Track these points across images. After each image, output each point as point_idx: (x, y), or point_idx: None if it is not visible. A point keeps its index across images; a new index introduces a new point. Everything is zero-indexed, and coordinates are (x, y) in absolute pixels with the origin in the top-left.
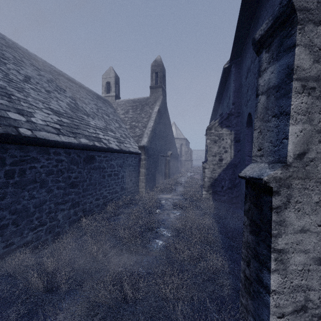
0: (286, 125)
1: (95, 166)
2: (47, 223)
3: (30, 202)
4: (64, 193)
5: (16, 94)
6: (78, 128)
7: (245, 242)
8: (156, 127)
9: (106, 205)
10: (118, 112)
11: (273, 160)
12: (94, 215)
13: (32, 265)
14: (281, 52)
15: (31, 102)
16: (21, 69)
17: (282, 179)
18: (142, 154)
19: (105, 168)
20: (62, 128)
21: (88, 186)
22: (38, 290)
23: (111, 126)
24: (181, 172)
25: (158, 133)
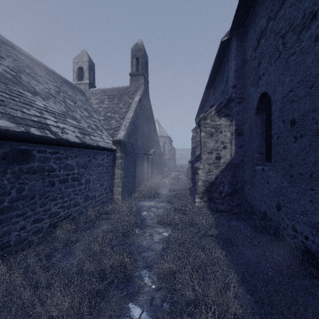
0: None
1: (32, 167)
2: None
3: None
4: None
5: None
6: (0, 103)
7: None
8: (136, 119)
9: (56, 227)
10: (91, 101)
11: None
12: (26, 251)
13: None
14: None
15: None
16: None
17: None
18: (117, 150)
19: (55, 171)
20: None
21: (15, 202)
22: None
23: (75, 113)
24: (164, 172)
25: (139, 127)
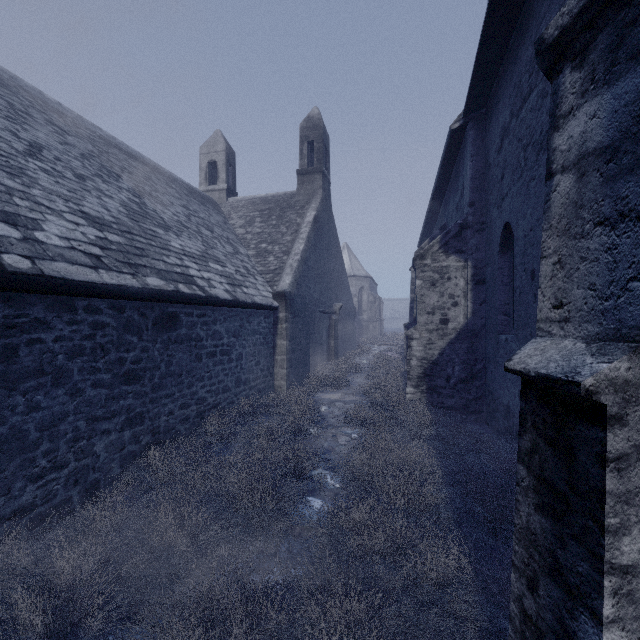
0: (638, 244)
1: (180, 335)
2: (71, 464)
3: (29, 418)
4: (109, 396)
5: (4, 179)
6: (143, 254)
7: (522, 527)
8: (309, 253)
9: (203, 417)
10: (231, 223)
11: (600, 332)
12: (177, 441)
13: (25, 567)
14: (620, 62)
15: (38, 198)
16: (23, 129)
17: (630, 383)
18: (280, 309)
19: (202, 340)
20: (107, 255)
21: (164, 379)
22: (31, 633)
23: (216, 250)
24: (360, 345)
25: (314, 266)
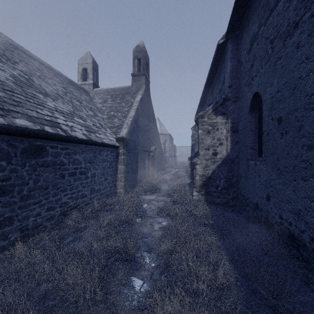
0: None
1: (46, 161)
2: None
3: None
4: None
5: None
6: (19, 105)
7: None
8: (138, 117)
9: (66, 215)
10: (95, 101)
11: None
12: (42, 234)
13: None
14: None
15: None
16: None
17: None
18: (120, 147)
19: (65, 165)
20: None
21: (32, 192)
22: None
23: (81, 112)
24: (165, 169)
25: (140, 125)
